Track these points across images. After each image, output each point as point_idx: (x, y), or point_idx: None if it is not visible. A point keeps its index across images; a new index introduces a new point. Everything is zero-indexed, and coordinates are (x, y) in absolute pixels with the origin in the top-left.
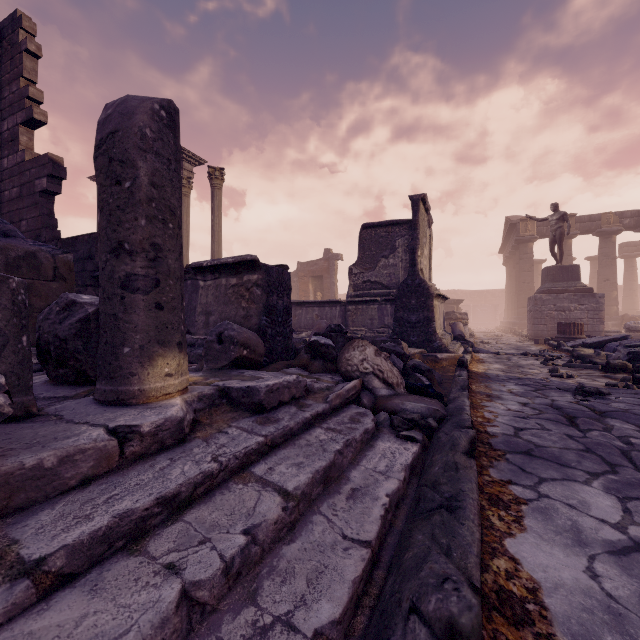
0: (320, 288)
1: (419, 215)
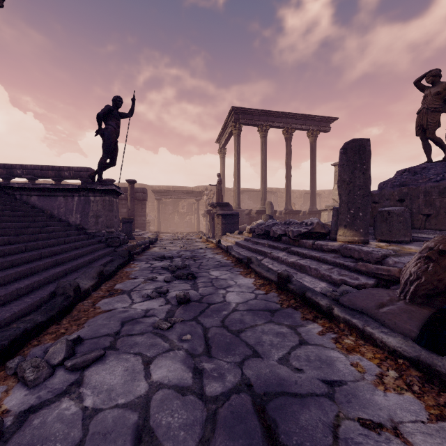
0: None
1: None
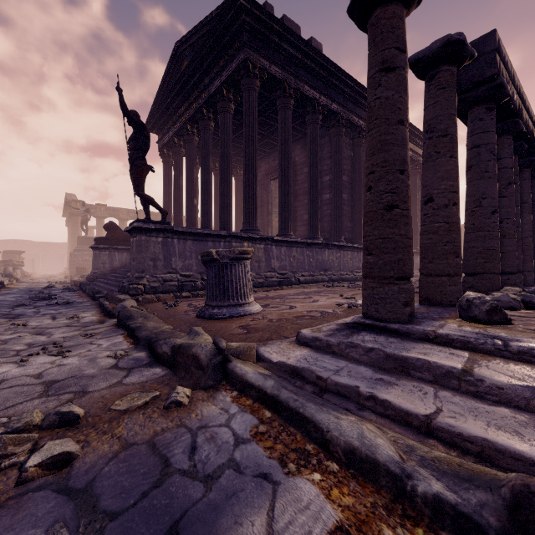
0: None
1: None
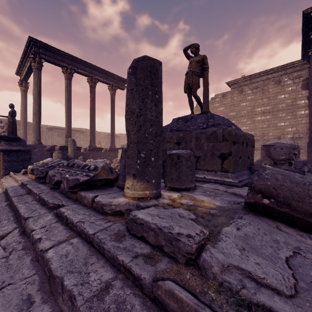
0: None
1: None
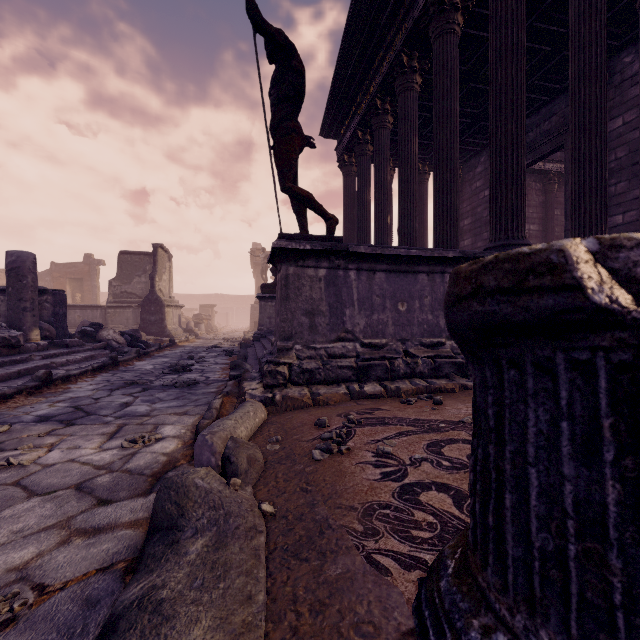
0: (80, 289)
1: (158, 257)
